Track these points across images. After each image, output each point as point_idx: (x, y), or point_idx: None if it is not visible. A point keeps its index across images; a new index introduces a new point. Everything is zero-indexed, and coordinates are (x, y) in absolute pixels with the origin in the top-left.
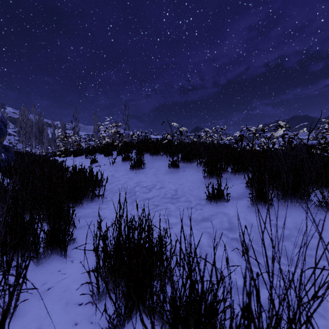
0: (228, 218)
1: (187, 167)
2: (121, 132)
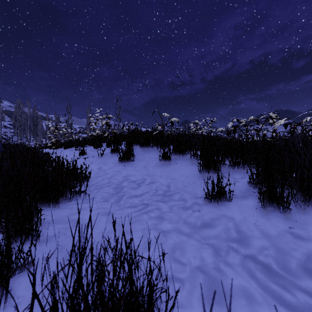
0: (234, 224)
1: (180, 160)
2: (110, 123)
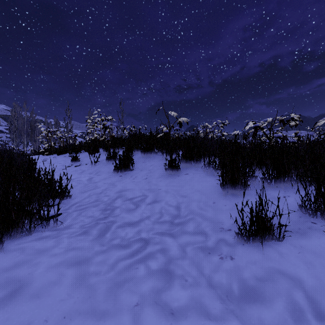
0: (306, 295)
1: (191, 169)
2: (106, 125)
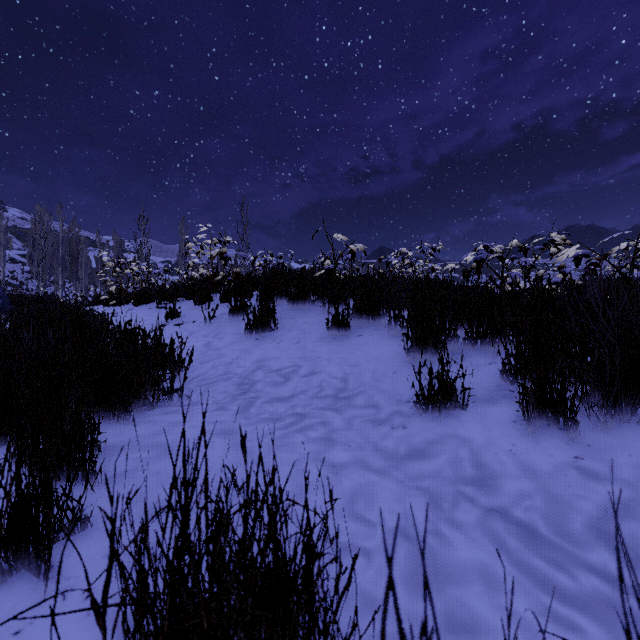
0: (471, 451)
1: (368, 328)
2: (228, 255)
